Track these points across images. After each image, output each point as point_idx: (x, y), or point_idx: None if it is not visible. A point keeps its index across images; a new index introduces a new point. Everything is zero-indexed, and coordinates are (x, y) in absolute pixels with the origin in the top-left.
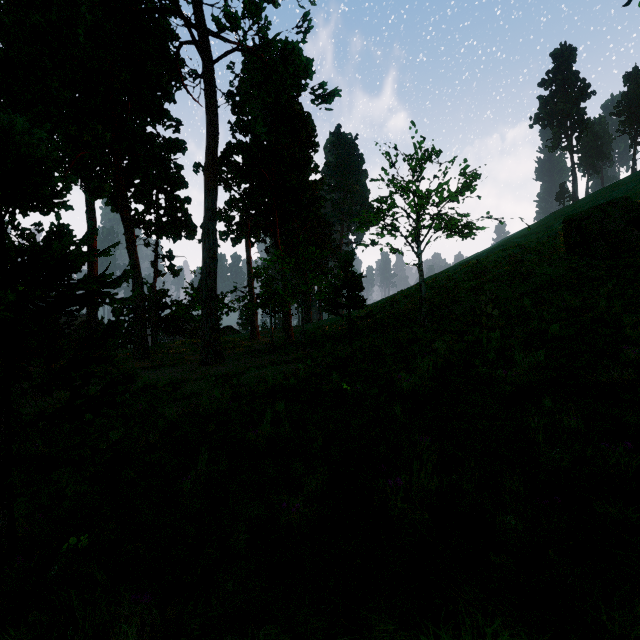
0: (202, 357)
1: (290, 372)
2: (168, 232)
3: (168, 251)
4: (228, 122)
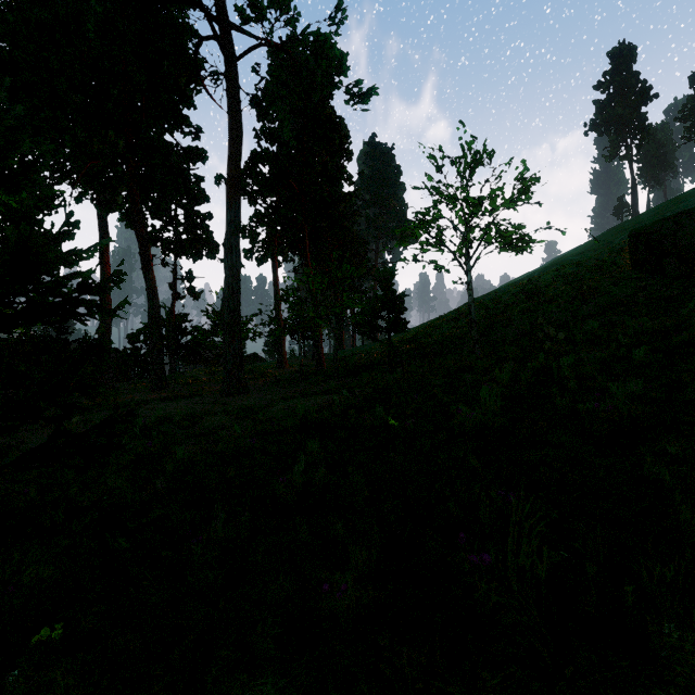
0: (224, 387)
1: (323, 404)
2: (188, 251)
3: (188, 272)
4: (253, 129)
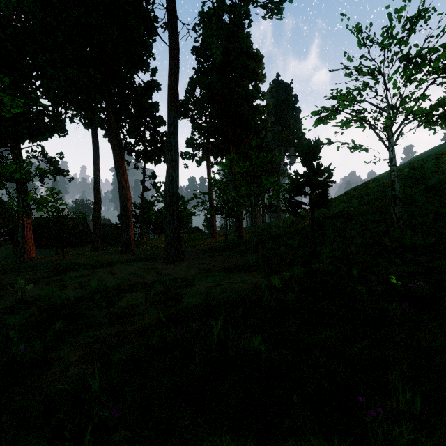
0: (165, 255)
1: (246, 291)
2: (151, 158)
3: (152, 172)
4: (193, 68)
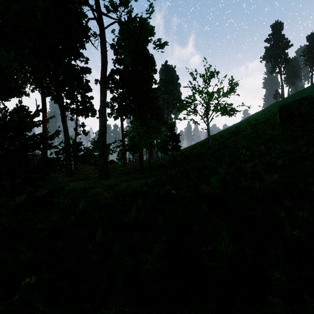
0: (99, 175)
1: (143, 183)
2: (82, 113)
3: (82, 123)
4: (112, 59)
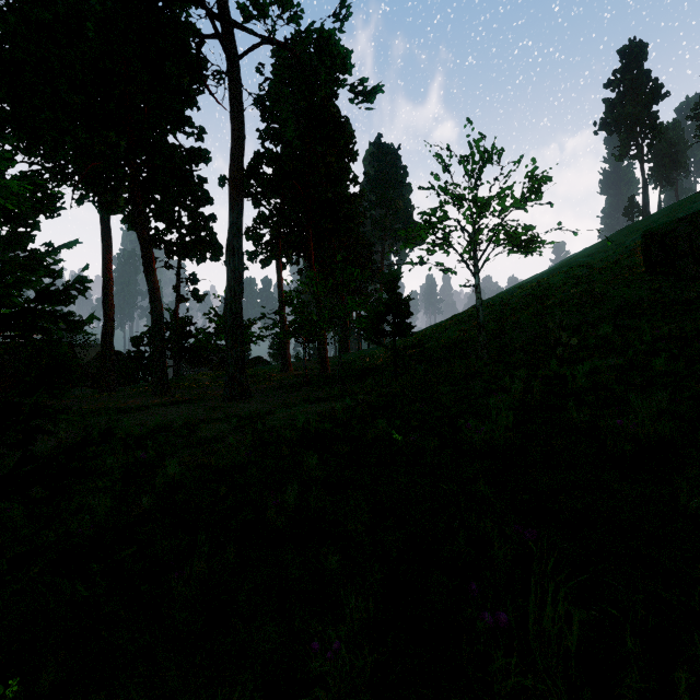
0: (226, 392)
1: (325, 413)
2: (191, 253)
3: (191, 274)
4: (257, 130)
